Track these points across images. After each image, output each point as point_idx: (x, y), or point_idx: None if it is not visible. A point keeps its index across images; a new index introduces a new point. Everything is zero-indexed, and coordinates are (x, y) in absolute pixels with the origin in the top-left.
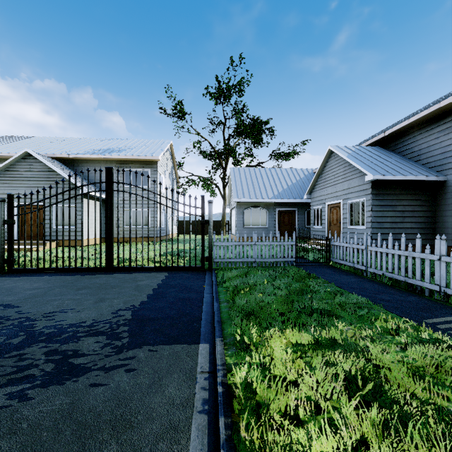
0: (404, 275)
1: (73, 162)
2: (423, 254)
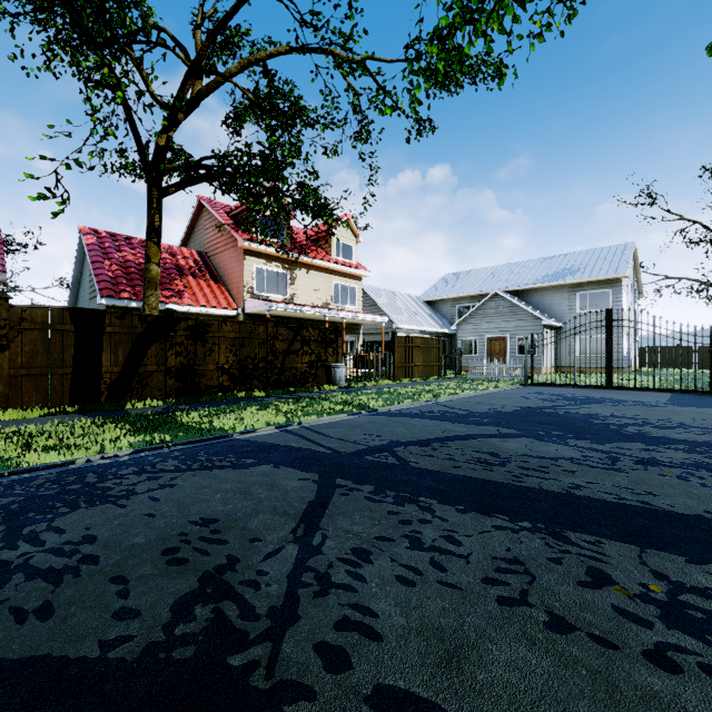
0: None
1: (522, 293)
2: None
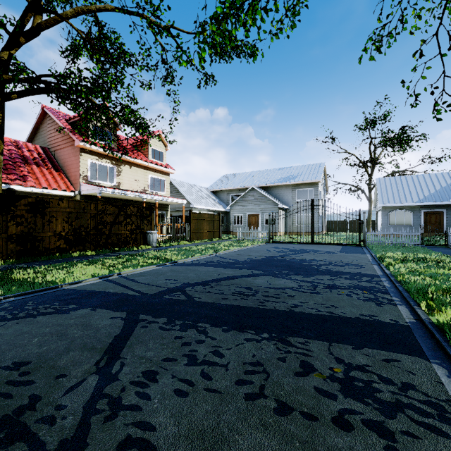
0: None
1: (267, 188)
2: None
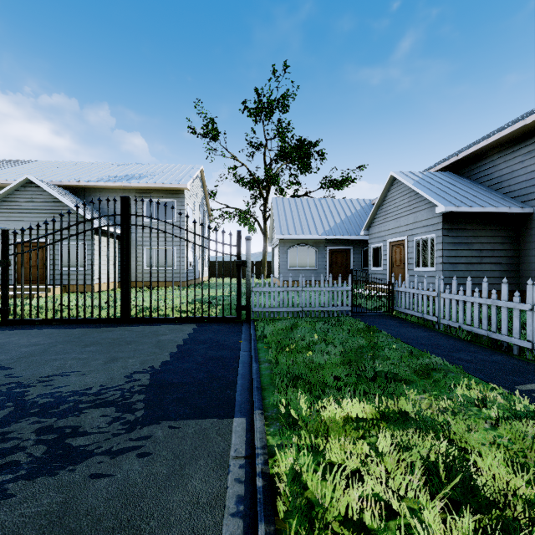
0: (486, 329)
1: (84, 191)
2: (511, 303)
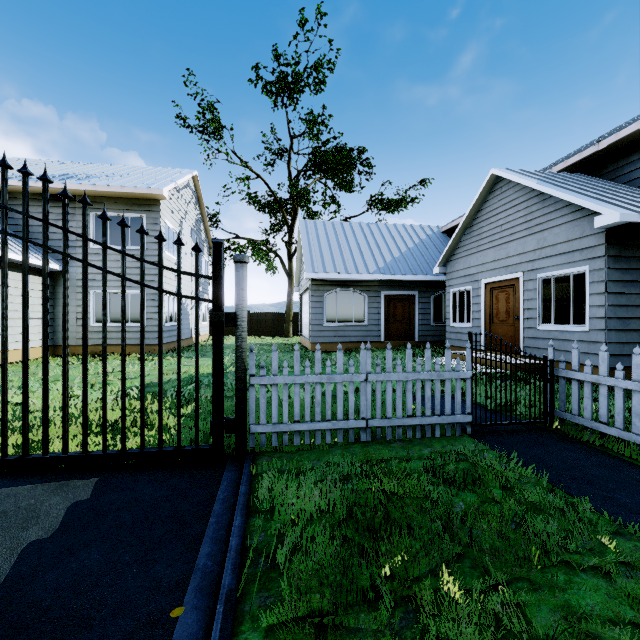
0: None
1: None
2: None
